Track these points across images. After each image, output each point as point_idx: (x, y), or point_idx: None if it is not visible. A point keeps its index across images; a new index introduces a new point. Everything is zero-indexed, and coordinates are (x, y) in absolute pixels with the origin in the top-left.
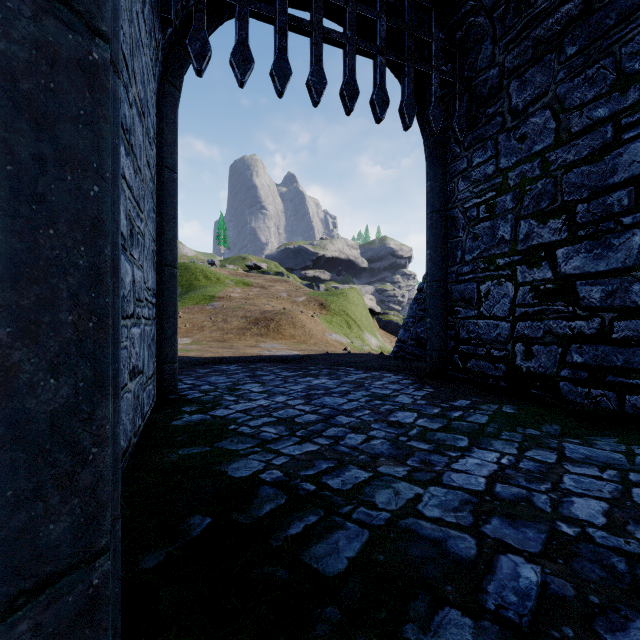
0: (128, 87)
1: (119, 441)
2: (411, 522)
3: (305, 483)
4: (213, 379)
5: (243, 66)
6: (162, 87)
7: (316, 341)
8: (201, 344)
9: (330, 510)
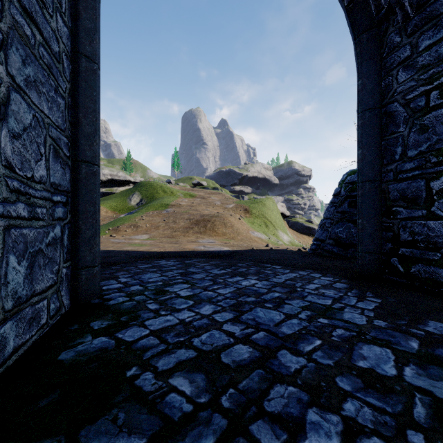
0: None
1: None
2: None
3: None
4: (147, 277)
5: None
6: None
7: (242, 237)
8: (155, 239)
9: None
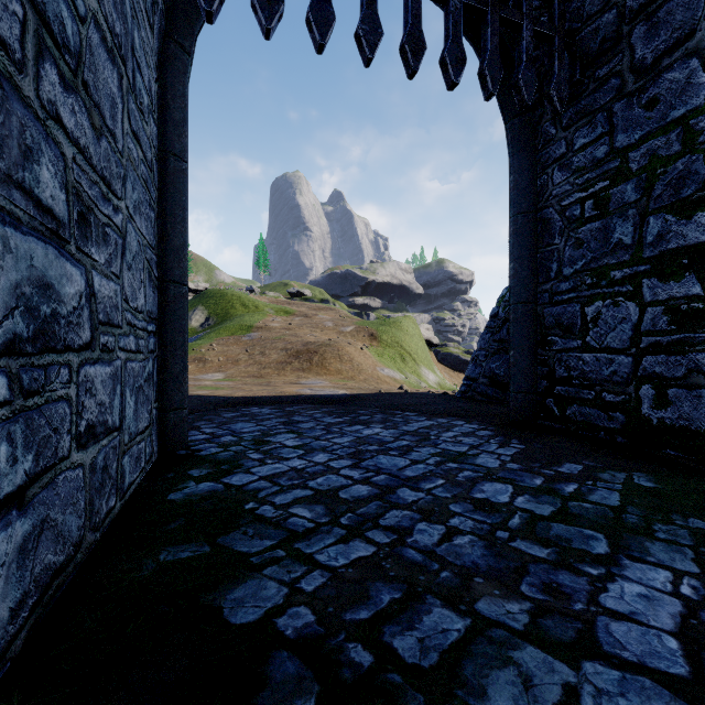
0: None
1: None
2: None
3: (353, 645)
4: (239, 427)
5: (269, 7)
6: (166, 48)
7: (366, 377)
8: (234, 380)
9: None
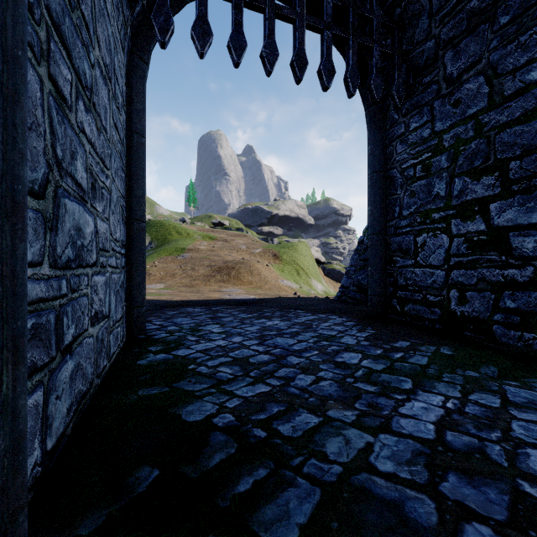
0: (89, 47)
1: (25, 414)
2: (364, 478)
3: (256, 429)
4: (179, 320)
5: (203, 39)
6: (131, 60)
7: (270, 286)
8: (172, 289)
9: (280, 462)
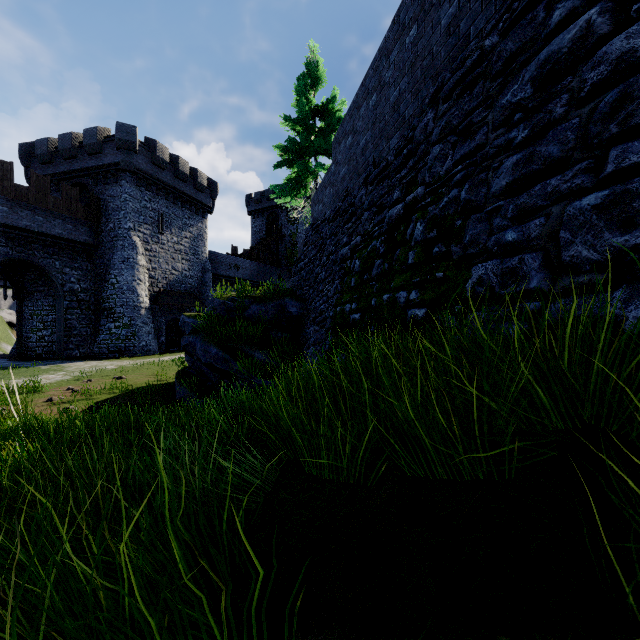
0: None
1: None
2: None
3: None
4: None
5: None
6: None
7: None
8: None
9: None
